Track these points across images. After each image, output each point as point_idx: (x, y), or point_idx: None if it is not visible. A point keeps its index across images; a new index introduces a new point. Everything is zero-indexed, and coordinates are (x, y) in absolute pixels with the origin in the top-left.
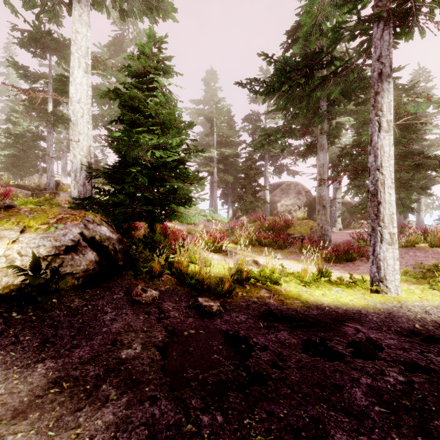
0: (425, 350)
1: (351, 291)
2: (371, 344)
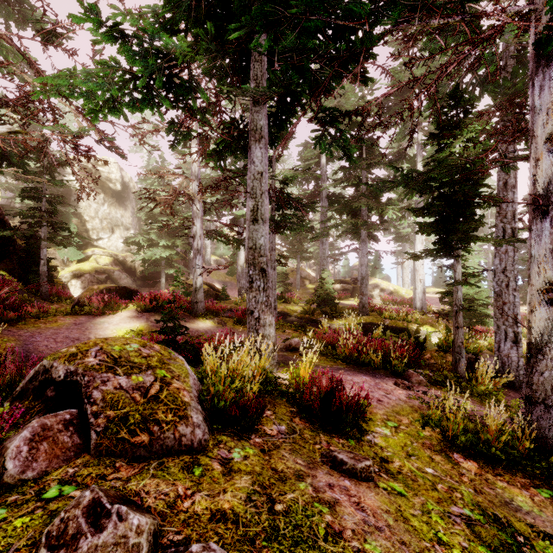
0: None
1: None
2: None
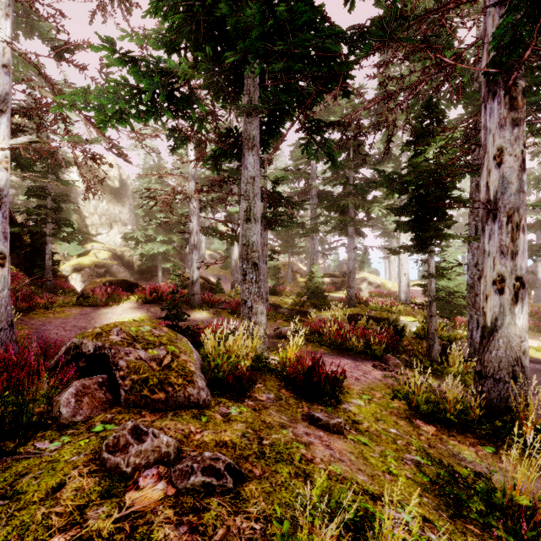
0: None
1: None
2: None
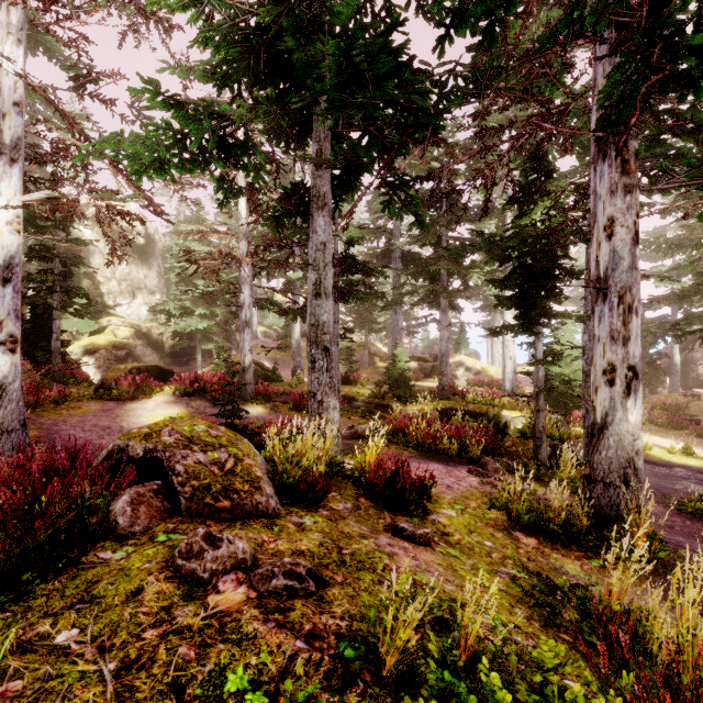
0: (700, 475)
1: (701, 461)
2: (679, 471)
